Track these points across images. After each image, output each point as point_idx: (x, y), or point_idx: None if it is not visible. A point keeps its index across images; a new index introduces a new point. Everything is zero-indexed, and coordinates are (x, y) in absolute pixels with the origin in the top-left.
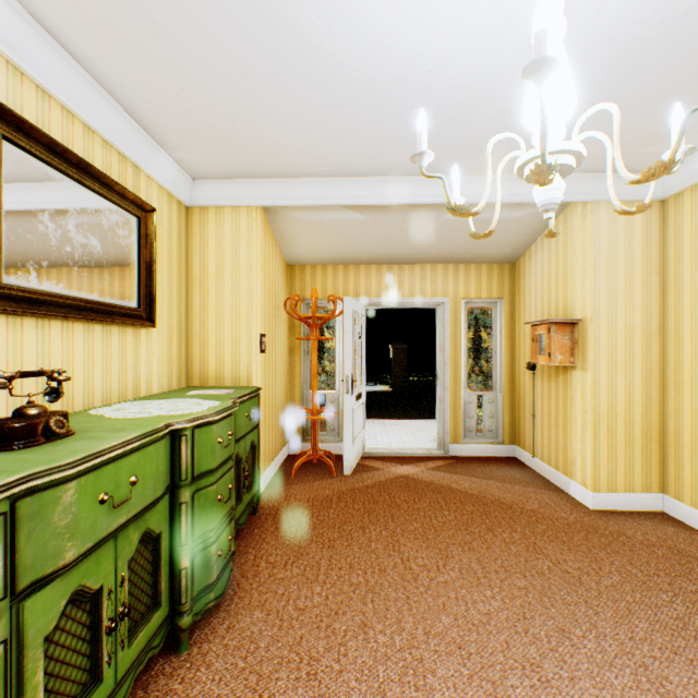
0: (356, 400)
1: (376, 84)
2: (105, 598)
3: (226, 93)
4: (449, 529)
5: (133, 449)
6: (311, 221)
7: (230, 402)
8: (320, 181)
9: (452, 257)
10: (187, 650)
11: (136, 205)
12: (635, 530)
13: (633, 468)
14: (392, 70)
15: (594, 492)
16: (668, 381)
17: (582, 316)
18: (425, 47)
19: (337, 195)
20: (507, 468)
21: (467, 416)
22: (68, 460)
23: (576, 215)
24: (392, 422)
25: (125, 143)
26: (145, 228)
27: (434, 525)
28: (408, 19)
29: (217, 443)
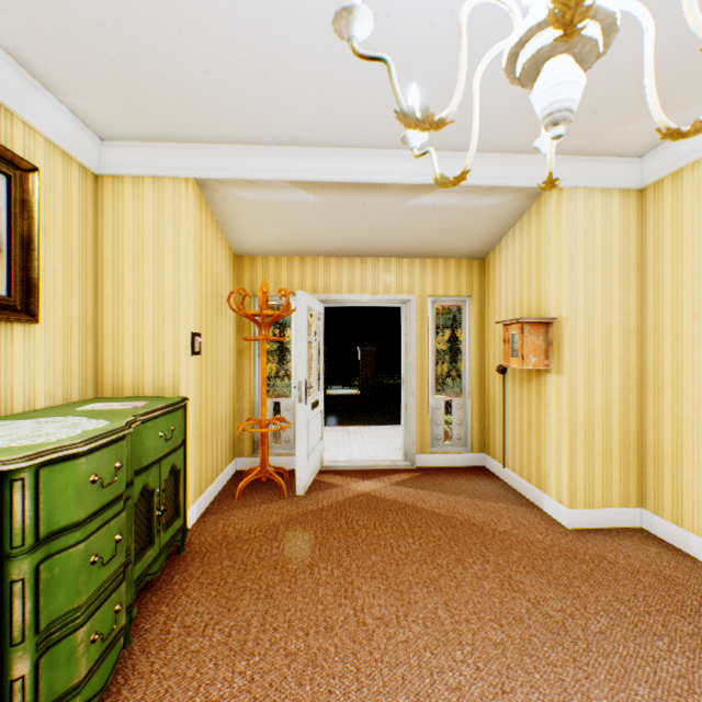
0: (311, 409)
1: (317, 6)
2: None
3: (114, 3)
4: (413, 562)
5: None
6: (257, 202)
7: (122, 422)
8: (262, 150)
9: (418, 251)
10: None
11: (4, 159)
12: (616, 553)
13: (610, 481)
14: None
15: (571, 509)
16: (646, 385)
17: (558, 315)
18: None
19: (283, 168)
20: (477, 480)
21: (434, 423)
22: None
23: (551, 204)
24: (356, 429)
25: None
26: (21, 192)
27: (396, 557)
28: None
29: (88, 483)
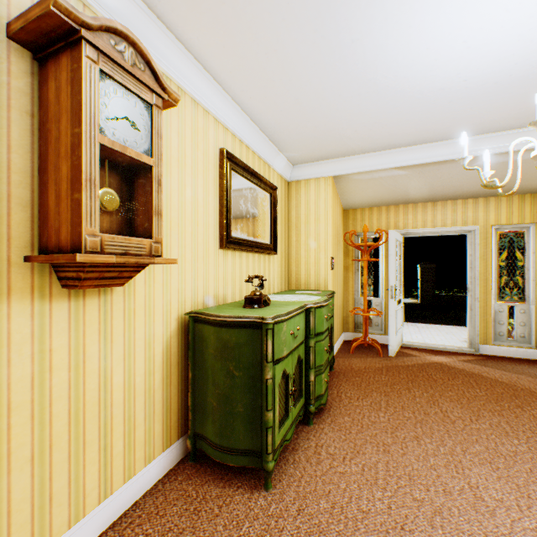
0: (397, 304)
1: (423, 95)
2: (289, 379)
3: (324, 120)
4: (480, 400)
5: (297, 314)
6: (364, 180)
7: (326, 297)
8: (374, 154)
9: (481, 193)
10: (312, 424)
11: (269, 187)
12: None
13: None
14: (435, 86)
15: None
16: None
17: None
18: (462, 69)
19: (386, 162)
20: None
21: (497, 322)
22: (283, 313)
23: None
24: (423, 325)
25: (266, 155)
26: (272, 199)
27: (466, 396)
28: (450, 60)
29: (324, 318)
